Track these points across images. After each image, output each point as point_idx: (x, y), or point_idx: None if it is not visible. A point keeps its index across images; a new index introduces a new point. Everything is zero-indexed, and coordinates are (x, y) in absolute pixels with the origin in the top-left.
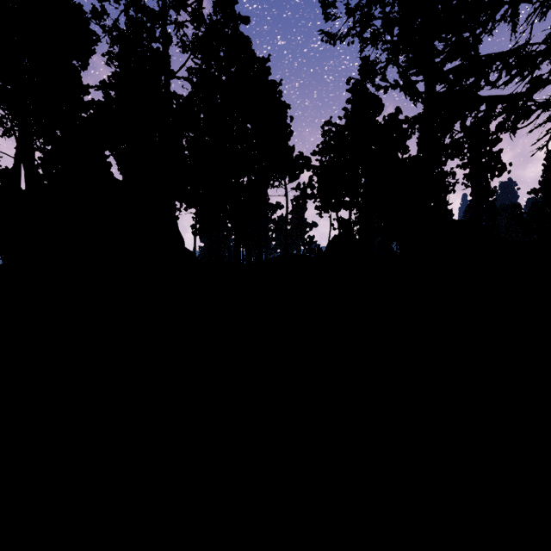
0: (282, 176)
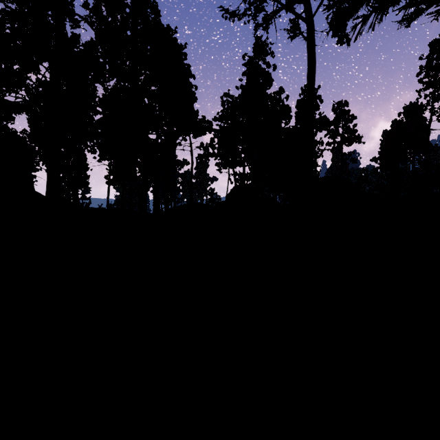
0: (187, 133)
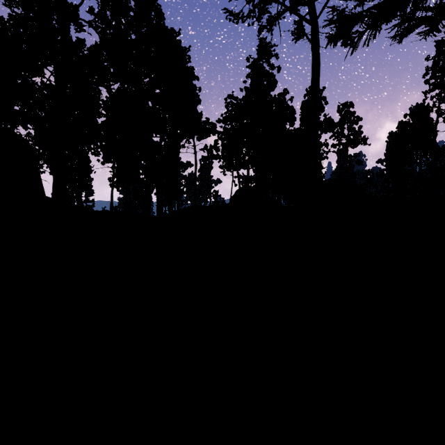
0: (191, 135)
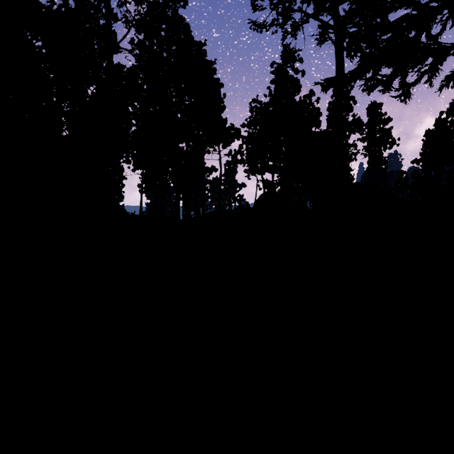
0: (217, 143)
